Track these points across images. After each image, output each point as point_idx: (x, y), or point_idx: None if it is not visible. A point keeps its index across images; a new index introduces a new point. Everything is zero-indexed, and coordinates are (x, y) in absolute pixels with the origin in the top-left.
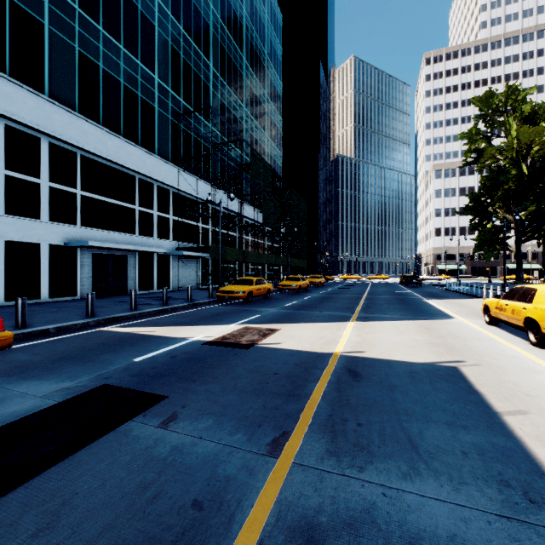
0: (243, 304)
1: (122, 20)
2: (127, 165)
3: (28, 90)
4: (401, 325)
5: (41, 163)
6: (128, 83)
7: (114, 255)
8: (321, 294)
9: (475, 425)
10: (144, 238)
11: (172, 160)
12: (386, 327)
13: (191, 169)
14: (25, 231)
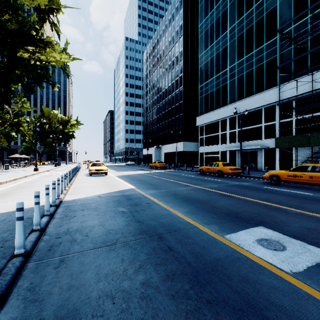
0: (197, 173)
1: (254, 38)
2: (252, 108)
3: (222, 108)
4: (129, 173)
5: (227, 126)
6: (257, 65)
7: (250, 151)
8: (244, 184)
9: (118, 170)
10: (268, 140)
11: (295, 76)
12: (132, 173)
13: (318, 66)
14: (224, 148)
